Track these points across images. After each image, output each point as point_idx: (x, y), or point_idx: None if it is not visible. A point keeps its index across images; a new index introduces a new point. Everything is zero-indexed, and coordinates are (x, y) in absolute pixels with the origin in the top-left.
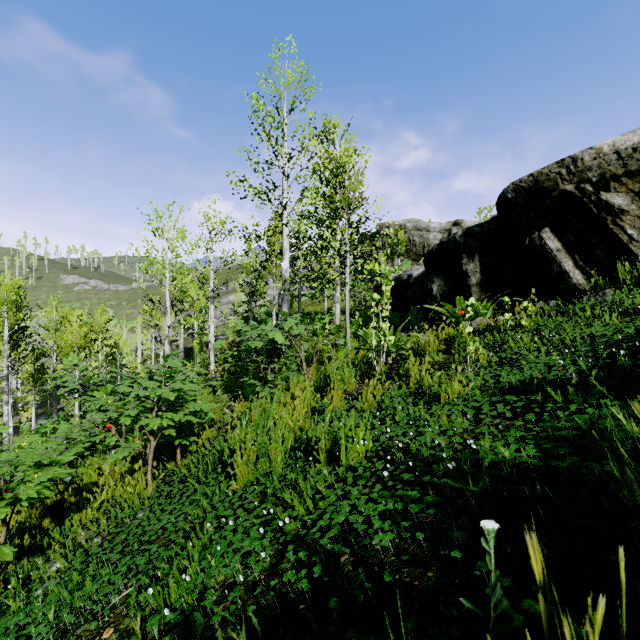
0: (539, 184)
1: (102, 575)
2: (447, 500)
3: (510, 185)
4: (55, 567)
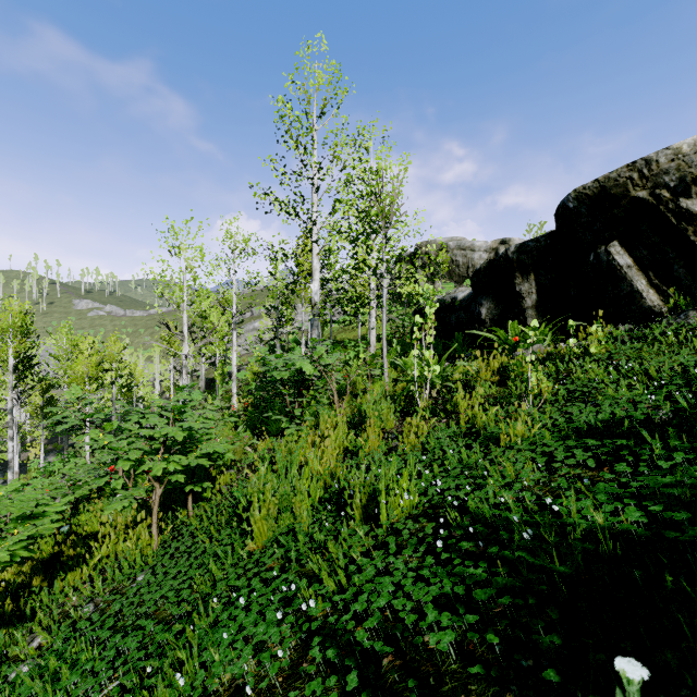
0: (606, 191)
1: (84, 661)
2: (523, 582)
3: (572, 193)
4: (36, 642)
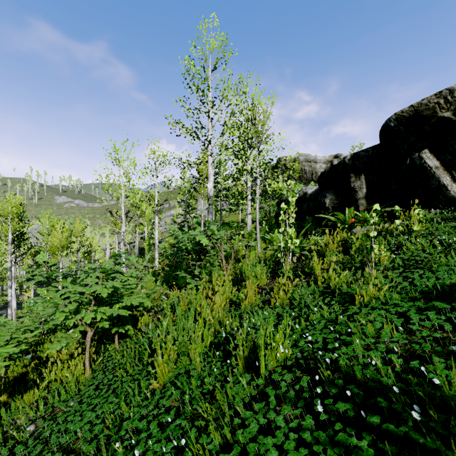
0: (419, 113)
1: None
2: None
3: (393, 115)
4: None
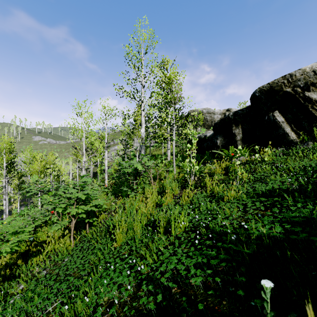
0: (272, 88)
1: (43, 294)
2: (231, 257)
3: (257, 89)
4: (21, 287)
